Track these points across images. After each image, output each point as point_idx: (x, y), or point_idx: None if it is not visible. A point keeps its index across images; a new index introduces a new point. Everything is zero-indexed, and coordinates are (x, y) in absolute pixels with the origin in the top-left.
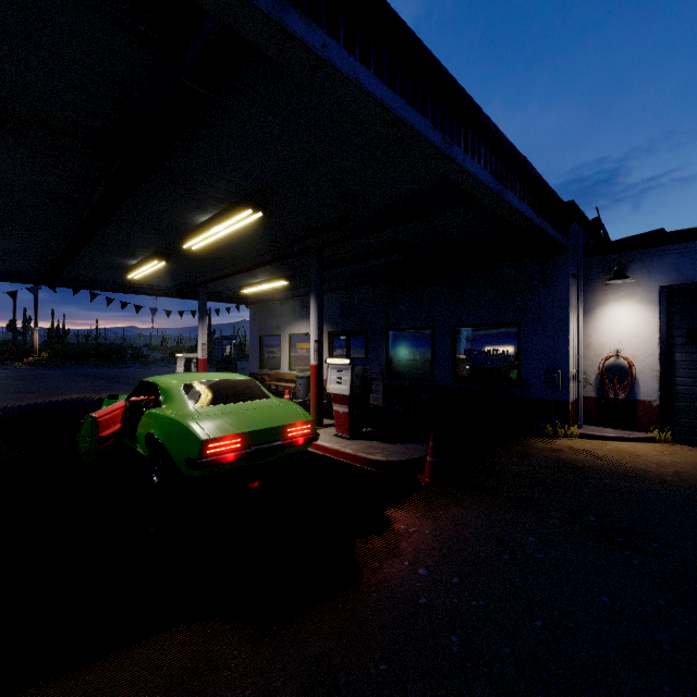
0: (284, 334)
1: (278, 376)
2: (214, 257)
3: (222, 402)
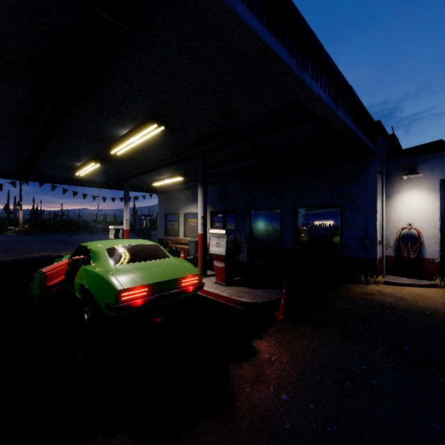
0: (181, 213)
1: (177, 240)
2: (133, 160)
3: (135, 261)
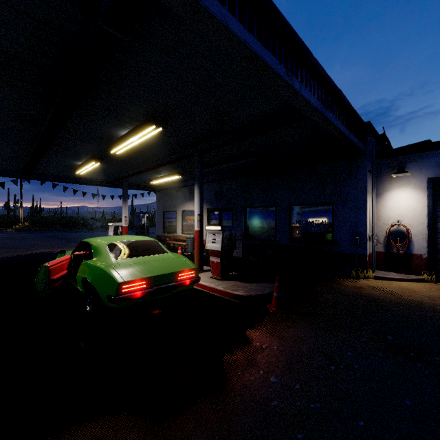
0: (179, 210)
1: (174, 237)
2: (131, 159)
3: (134, 256)
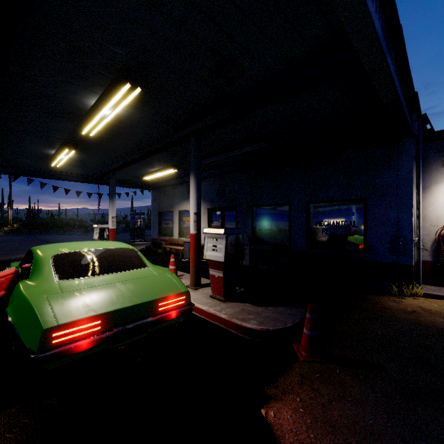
0: (176, 211)
1: (171, 241)
2: (114, 147)
3: (93, 273)
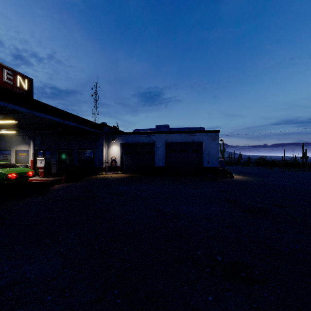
0: (13, 150)
1: None
2: None
3: (7, 168)
